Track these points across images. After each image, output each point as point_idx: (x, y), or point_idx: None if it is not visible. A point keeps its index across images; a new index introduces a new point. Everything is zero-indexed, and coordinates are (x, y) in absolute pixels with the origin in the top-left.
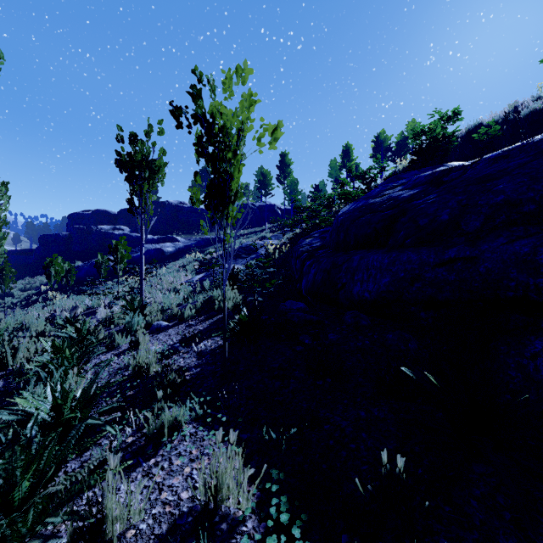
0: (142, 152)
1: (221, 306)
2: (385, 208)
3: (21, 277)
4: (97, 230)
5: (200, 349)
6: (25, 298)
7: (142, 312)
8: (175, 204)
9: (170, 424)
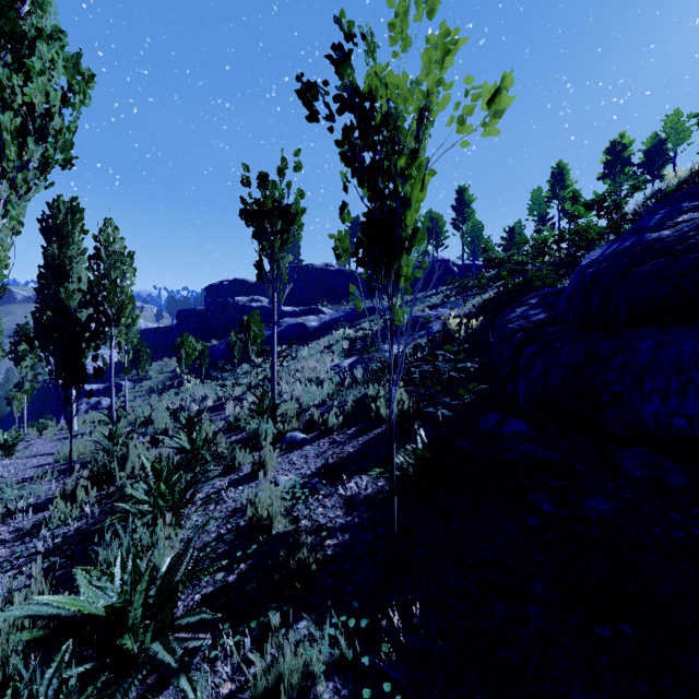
0: (274, 196)
1: (380, 414)
2: (697, 245)
3: (160, 357)
4: (234, 303)
5: (350, 493)
6: (161, 381)
7: (273, 415)
8: (320, 267)
9: (294, 677)
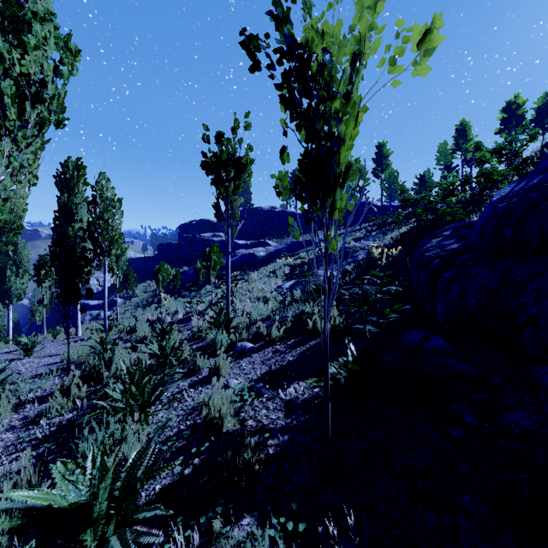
0: (228, 150)
1: (314, 328)
2: None
3: (144, 280)
4: (200, 238)
5: (289, 397)
6: (145, 298)
7: (227, 327)
8: (267, 209)
9: None
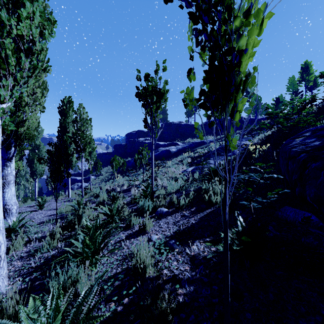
0: (152, 85)
1: (209, 200)
2: None
3: (106, 165)
4: (138, 141)
5: (193, 253)
6: (106, 176)
7: (152, 197)
8: (177, 123)
9: None
